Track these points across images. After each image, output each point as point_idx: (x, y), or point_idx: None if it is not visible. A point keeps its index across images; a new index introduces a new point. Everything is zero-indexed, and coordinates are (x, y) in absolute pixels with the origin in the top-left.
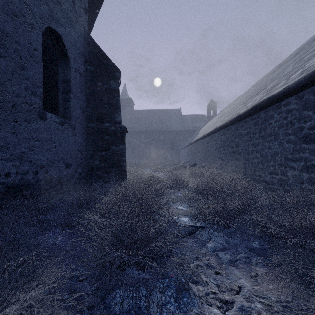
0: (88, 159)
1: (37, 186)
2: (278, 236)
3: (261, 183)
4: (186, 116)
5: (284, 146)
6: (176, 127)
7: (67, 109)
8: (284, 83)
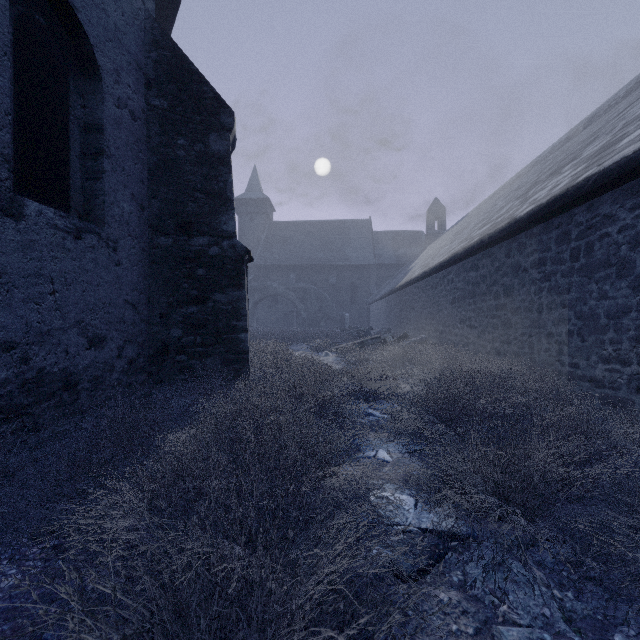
0: (155, 324)
1: None
2: None
3: (578, 383)
4: (383, 234)
5: None
6: (361, 257)
7: (96, 199)
8: None
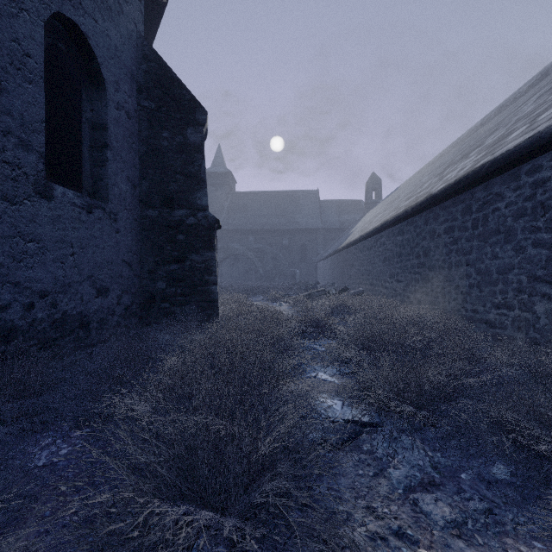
0: (145, 278)
1: (31, 333)
2: (550, 452)
3: (477, 325)
4: (328, 203)
5: (527, 254)
6: (310, 223)
7: (101, 181)
8: (526, 131)
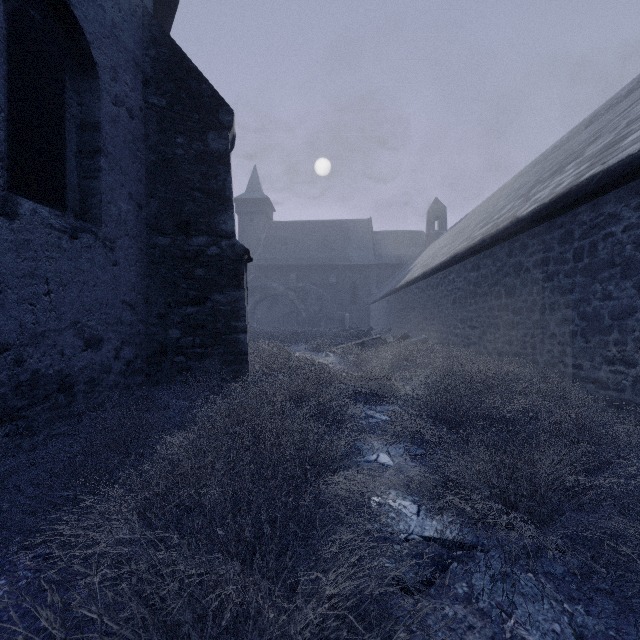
0: (153, 325)
1: None
2: None
3: (581, 385)
4: (383, 234)
5: None
6: (362, 257)
7: (92, 198)
8: None
